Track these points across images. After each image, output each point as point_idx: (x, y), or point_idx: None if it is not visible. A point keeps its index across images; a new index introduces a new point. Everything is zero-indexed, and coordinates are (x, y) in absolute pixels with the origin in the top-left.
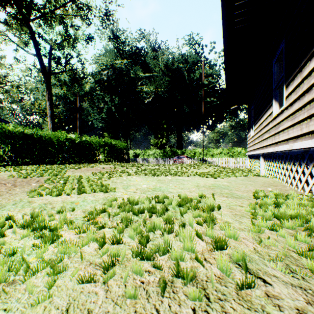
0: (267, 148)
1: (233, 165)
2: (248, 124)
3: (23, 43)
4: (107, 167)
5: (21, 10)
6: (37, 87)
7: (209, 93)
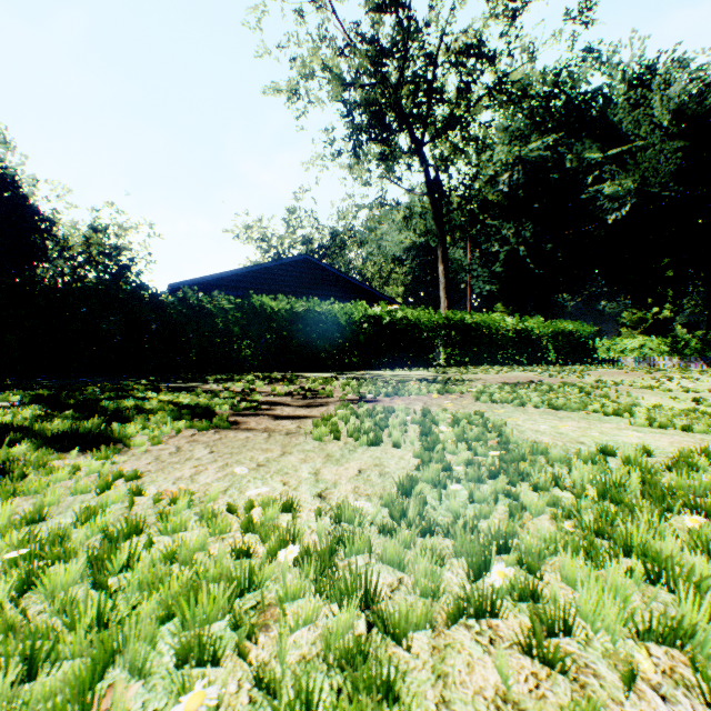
0: None
1: None
2: None
3: (383, 175)
4: (620, 371)
5: (414, 134)
6: (413, 242)
7: None
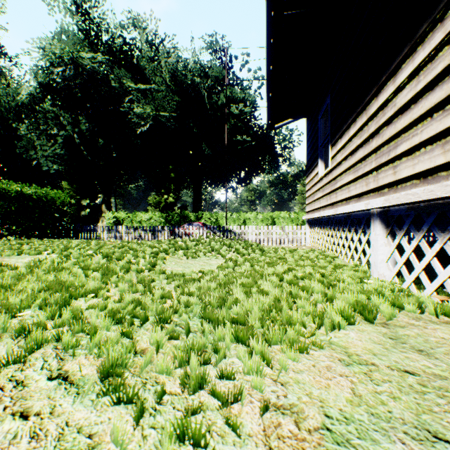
0: (447, 180)
1: (277, 238)
2: (308, 157)
3: None
4: None
5: None
6: None
7: (241, 129)
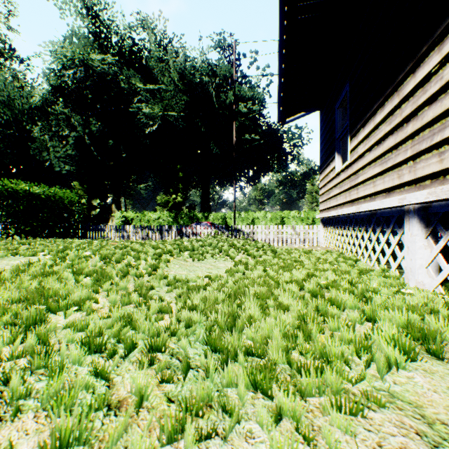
0: None
1: (288, 238)
2: (322, 152)
3: None
4: None
5: None
6: None
7: (249, 128)
